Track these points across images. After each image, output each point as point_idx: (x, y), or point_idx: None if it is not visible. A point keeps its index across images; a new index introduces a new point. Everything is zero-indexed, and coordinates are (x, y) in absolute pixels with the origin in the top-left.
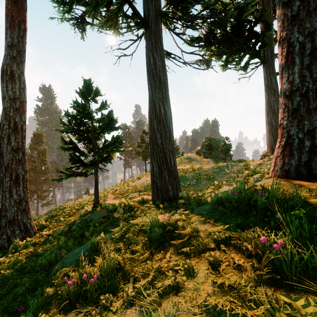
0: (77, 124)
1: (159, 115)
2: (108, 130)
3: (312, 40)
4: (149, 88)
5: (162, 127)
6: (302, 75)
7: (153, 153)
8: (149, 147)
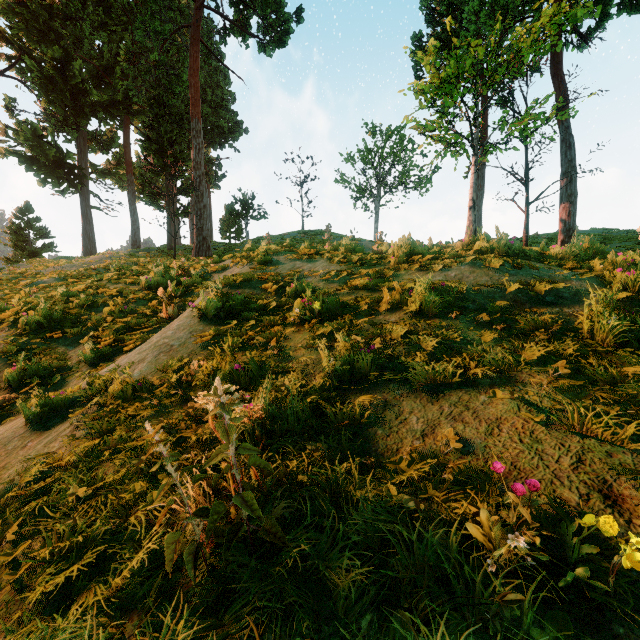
0: (15, 229)
1: (89, 237)
2: (44, 237)
3: (135, 231)
4: (84, 223)
5: (91, 242)
6: (134, 237)
7: (86, 253)
8: (83, 251)
